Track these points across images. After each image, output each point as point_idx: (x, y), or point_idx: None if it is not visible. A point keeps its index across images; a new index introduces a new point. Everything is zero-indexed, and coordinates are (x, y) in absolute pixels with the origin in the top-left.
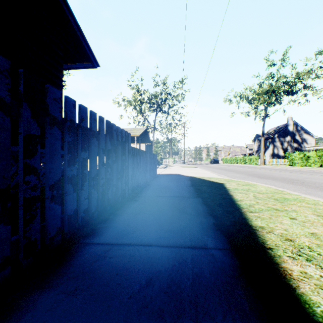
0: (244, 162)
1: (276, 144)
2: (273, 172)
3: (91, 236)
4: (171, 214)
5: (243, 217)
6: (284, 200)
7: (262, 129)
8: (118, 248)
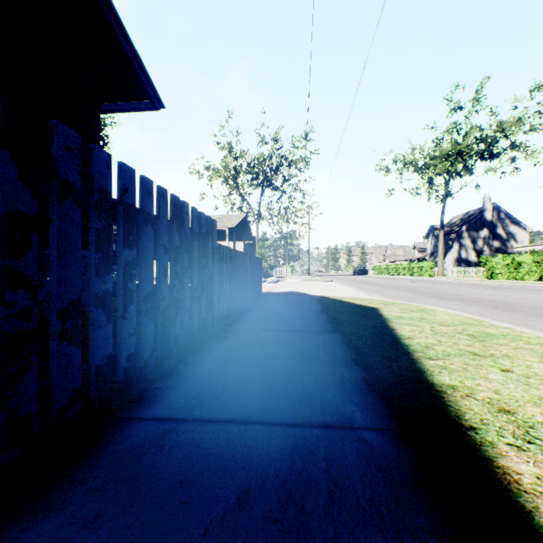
0: (409, 272)
1: (465, 242)
2: (460, 289)
3: (139, 405)
4: (287, 362)
5: (417, 368)
6: (486, 336)
7: (441, 217)
8: (188, 428)
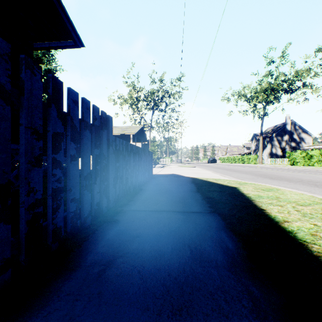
0: (242, 161)
1: (274, 143)
2: (279, 172)
3: None
4: (177, 264)
5: None
6: None
7: (261, 128)
8: None
